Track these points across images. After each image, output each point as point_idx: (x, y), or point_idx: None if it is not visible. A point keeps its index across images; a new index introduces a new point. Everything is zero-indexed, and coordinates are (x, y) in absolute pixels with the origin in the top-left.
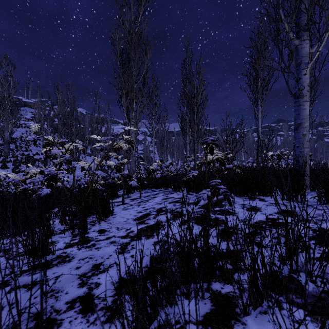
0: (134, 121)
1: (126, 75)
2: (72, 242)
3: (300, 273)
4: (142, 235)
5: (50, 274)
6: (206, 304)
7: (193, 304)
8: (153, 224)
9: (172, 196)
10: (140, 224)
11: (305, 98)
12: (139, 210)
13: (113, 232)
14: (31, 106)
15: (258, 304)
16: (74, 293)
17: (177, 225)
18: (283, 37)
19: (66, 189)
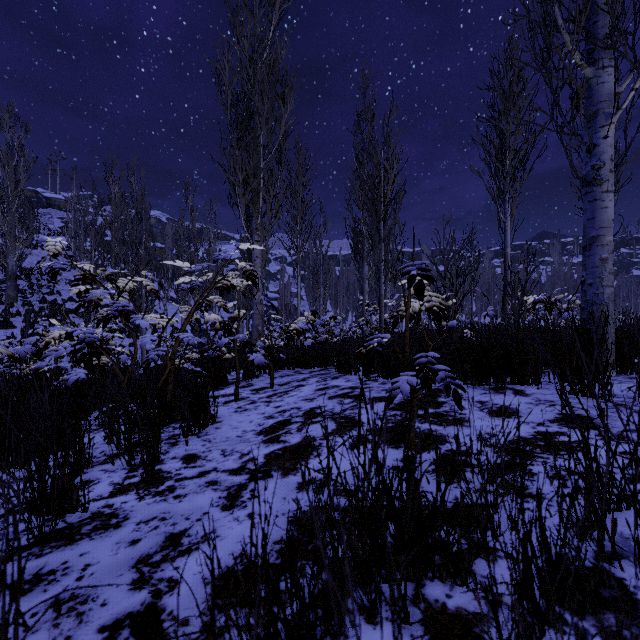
0: (261, 234)
1: (244, 144)
2: (128, 483)
3: (621, 562)
4: (274, 467)
5: (73, 557)
6: (414, 636)
7: (385, 635)
8: (298, 444)
9: (337, 384)
10: (270, 444)
11: (606, 185)
12: (269, 413)
13: (213, 460)
14: (60, 206)
15: (534, 639)
16: (121, 605)
17: (347, 446)
18: (559, 63)
19: (119, 370)
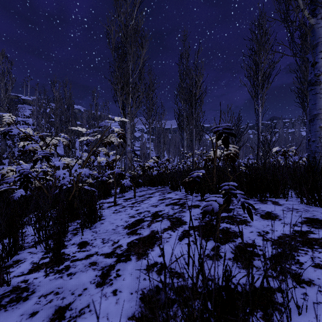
0: (130, 116)
1: (121, 69)
2: (41, 263)
3: None
4: (132, 252)
5: None
6: None
7: None
8: (147, 236)
9: (170, 196)
10: (131, 235)
11: None
12: (132, 214)
13: (96, 246)
14: (29, 103)
15: None
16: None
17: (177, 238)
18: (294, 18)
19: (45, 190)
